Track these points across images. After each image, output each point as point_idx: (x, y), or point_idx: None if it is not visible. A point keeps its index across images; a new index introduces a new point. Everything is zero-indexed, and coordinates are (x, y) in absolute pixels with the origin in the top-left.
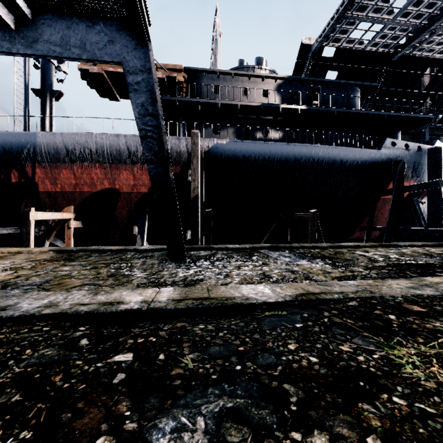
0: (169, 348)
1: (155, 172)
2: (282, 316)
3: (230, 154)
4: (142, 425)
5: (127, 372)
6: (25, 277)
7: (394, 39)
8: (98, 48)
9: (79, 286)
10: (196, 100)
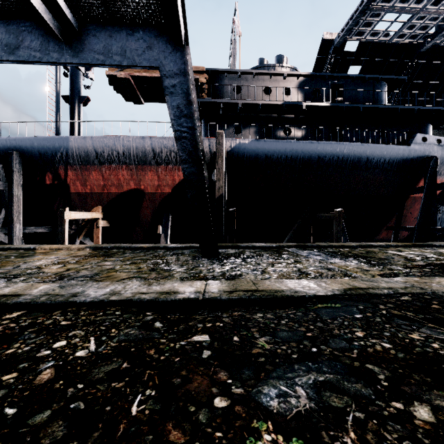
0: (240, 332)
1: (189, 171)
2: (337, 308)
3: (252, 153)
4: (248, 390)
5: (211, 349)
6: (75, 270)
7: (423, 28)
8: (137, 54)
9: (128, 279)
10: (218, 100)
